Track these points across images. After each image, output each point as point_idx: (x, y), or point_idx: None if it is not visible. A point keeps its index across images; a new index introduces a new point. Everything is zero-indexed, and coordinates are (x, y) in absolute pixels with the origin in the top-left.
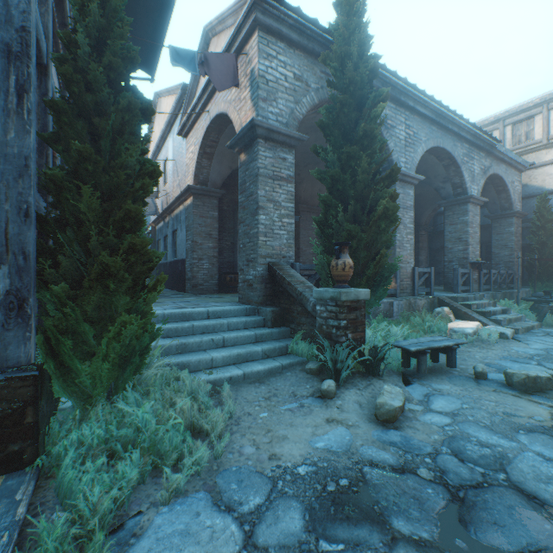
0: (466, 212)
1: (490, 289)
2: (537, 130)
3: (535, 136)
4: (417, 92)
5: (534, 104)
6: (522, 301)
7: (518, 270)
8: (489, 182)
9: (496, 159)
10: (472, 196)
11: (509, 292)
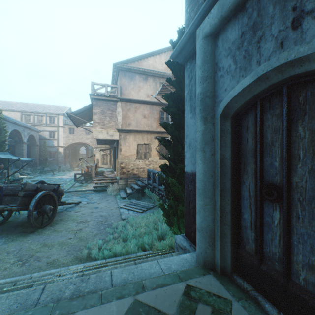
0: (23, 146)
1: (30, 167)
2: (44, 120)
3: (44, 122)
4: (10, 117)
5: (44, 113)
6: (39, 170)
7: (37, 162)
8: (30, 135)
9: (32, 130)
10: (25, 142)
11: (36, 168)
